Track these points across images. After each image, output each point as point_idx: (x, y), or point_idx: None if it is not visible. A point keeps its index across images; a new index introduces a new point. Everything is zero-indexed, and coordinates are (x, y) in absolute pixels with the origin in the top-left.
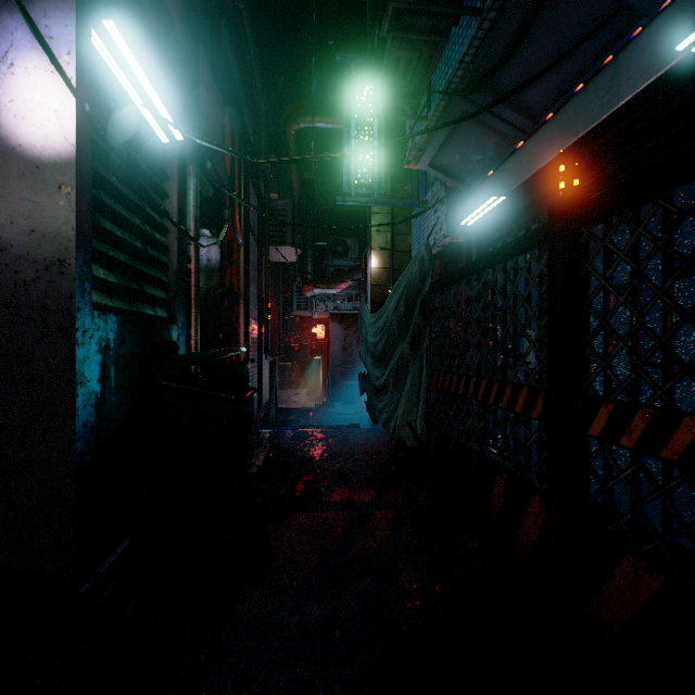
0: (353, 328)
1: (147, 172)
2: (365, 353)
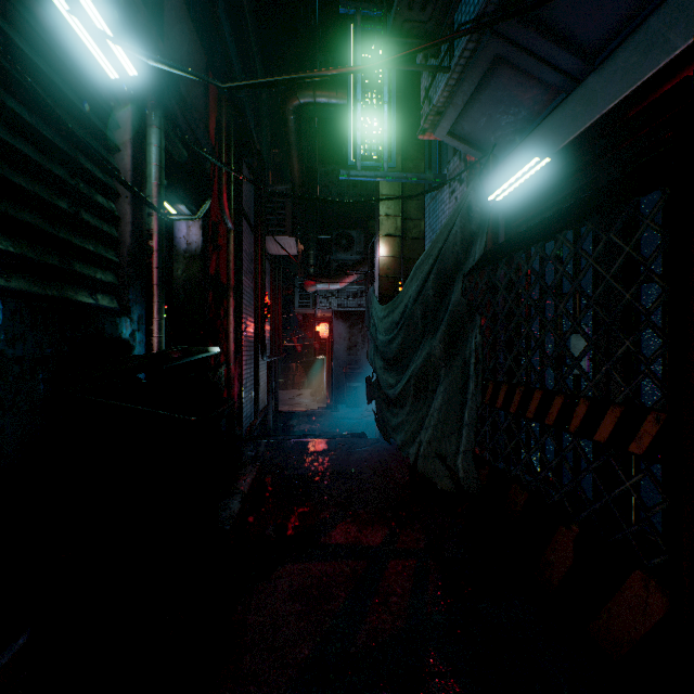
0: (358, 326)
1: (77, 106)
2: (373, 354)
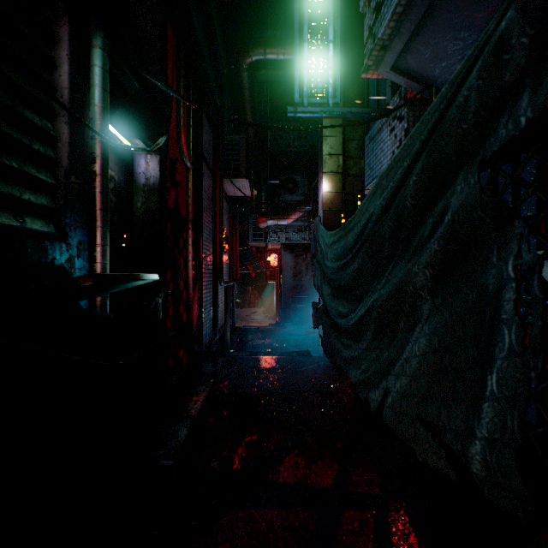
0: (302, 256)
1: None
2: (320, 280)
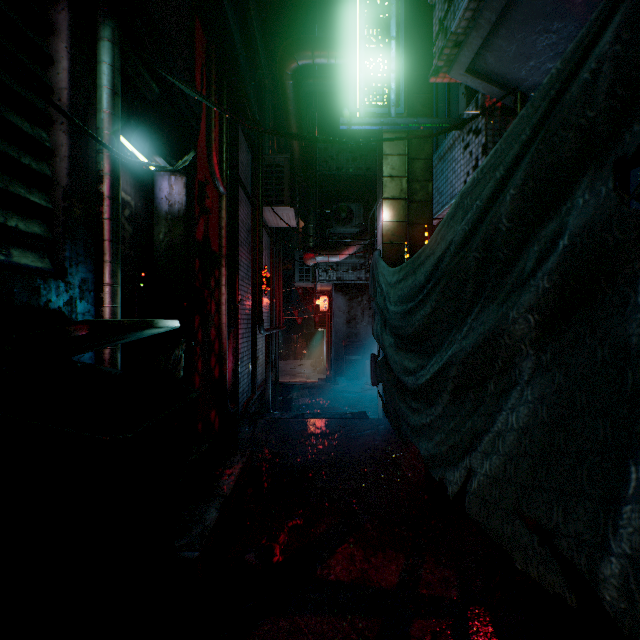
0: (357, 299)
1: None
2: (380, 328)
